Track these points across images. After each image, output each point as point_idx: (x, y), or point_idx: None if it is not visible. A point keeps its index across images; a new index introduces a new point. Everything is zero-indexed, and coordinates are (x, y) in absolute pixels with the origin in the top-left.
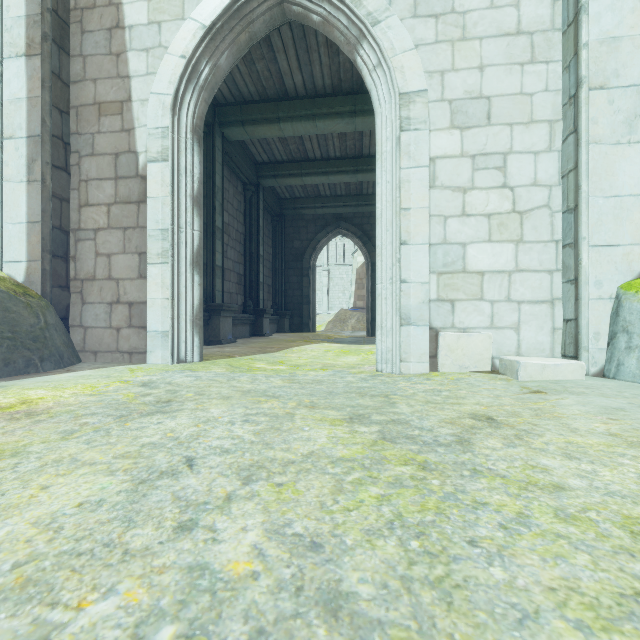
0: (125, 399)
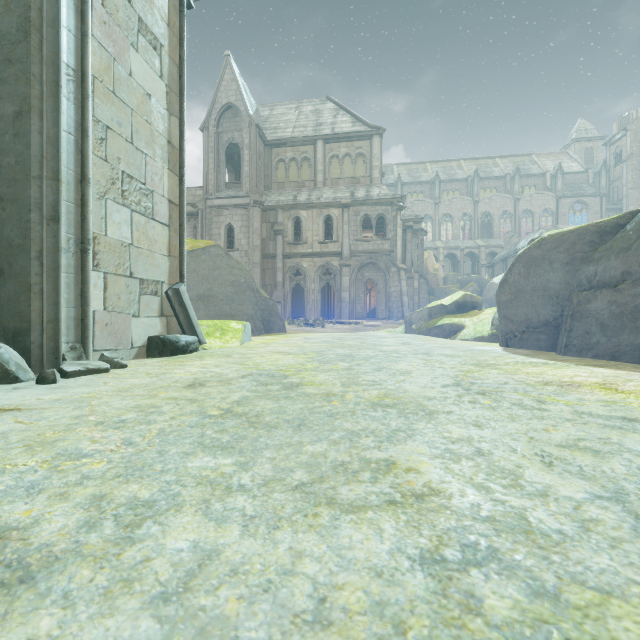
0: (537, 395)
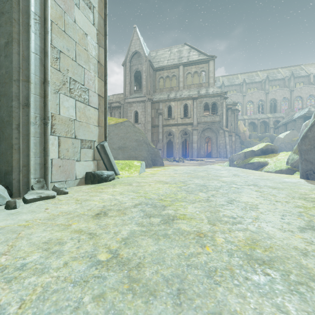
0: None
